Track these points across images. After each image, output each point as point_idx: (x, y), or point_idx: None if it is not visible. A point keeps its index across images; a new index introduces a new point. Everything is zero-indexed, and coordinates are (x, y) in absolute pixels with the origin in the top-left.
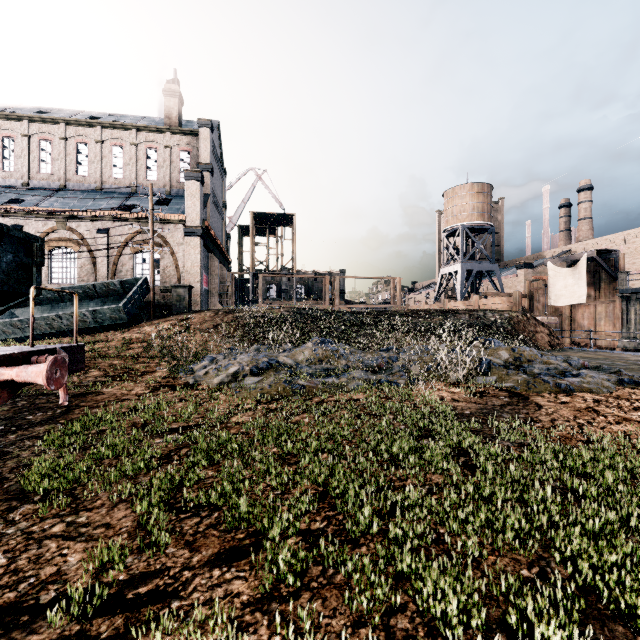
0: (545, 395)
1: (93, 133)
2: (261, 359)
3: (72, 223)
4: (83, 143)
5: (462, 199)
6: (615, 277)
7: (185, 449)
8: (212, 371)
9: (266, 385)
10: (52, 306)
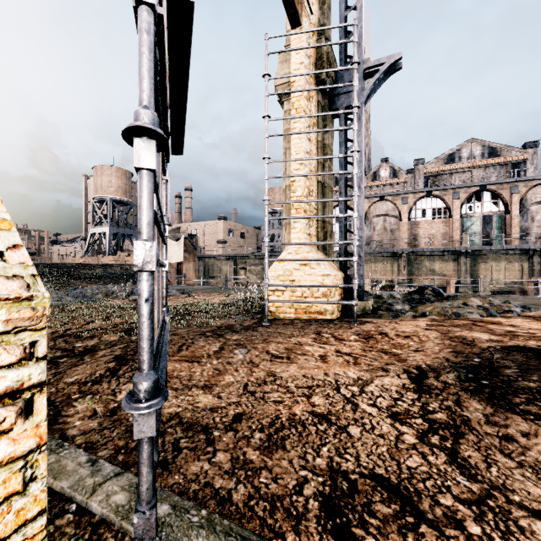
0: None
1: None
2: None
3: None
4: None
5: (110, 177)
6: (196, 249)
7: None
8: None
9: None
10: None
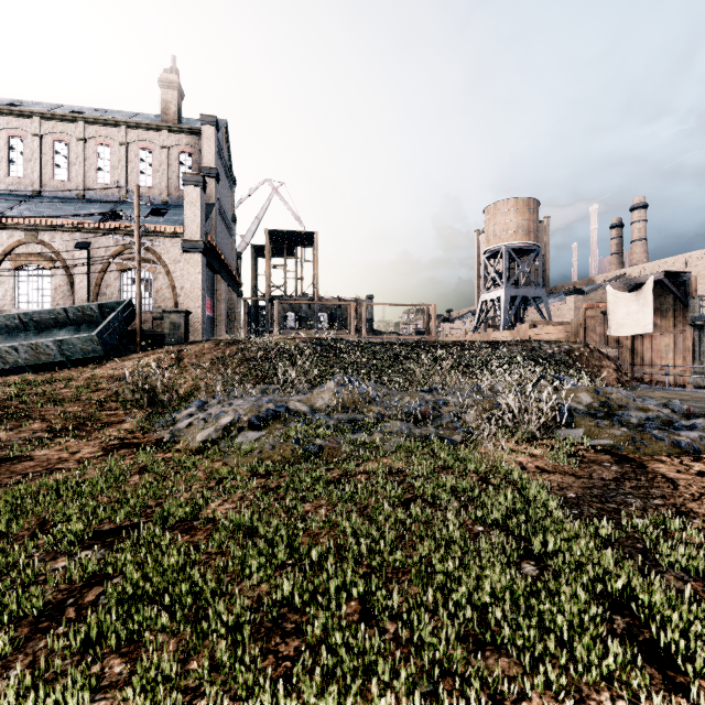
0: (665, 459)
1: (74, 129)
2: (265, 405)
3: (44, 235)
4: (62, 141)
5: (505, 216)
6: (686, 303)
7: (98, 588)
8: (198, 422)
9: (267, 446)
10: (12, 335)
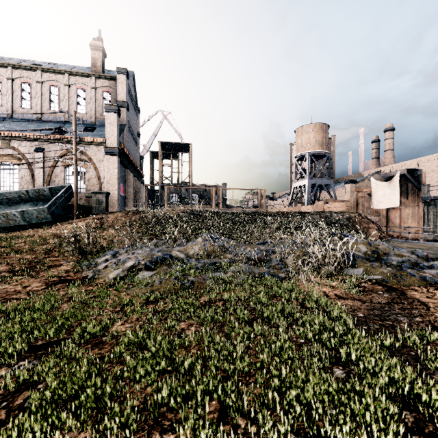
0: (417, 289)
1: (34, 75)
2: (156, 254)
3: (14, 143)
4: (26, 83)
5: (308, 134)
6: (419, 188)
7: (26, 392)
8: (111, 265)
9: (156, 281)
10: None
